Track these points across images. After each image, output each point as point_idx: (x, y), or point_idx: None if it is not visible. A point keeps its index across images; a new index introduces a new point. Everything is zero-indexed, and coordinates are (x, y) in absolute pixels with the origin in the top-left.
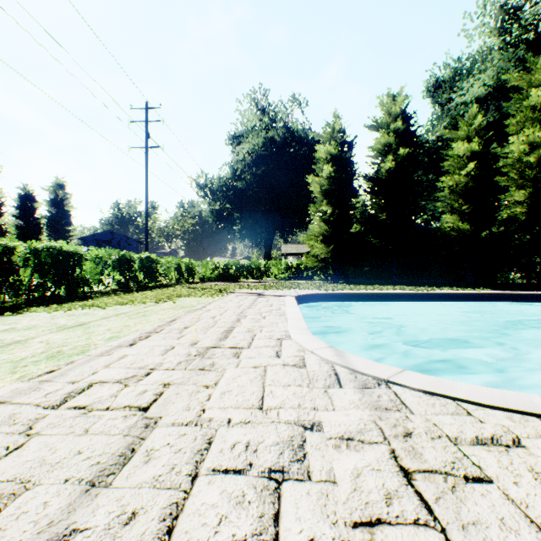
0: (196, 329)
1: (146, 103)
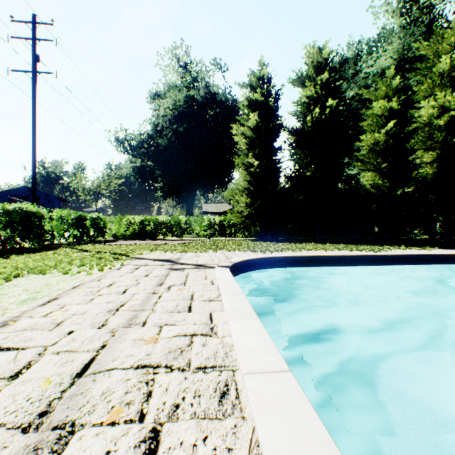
0: None
1: (33, 16)
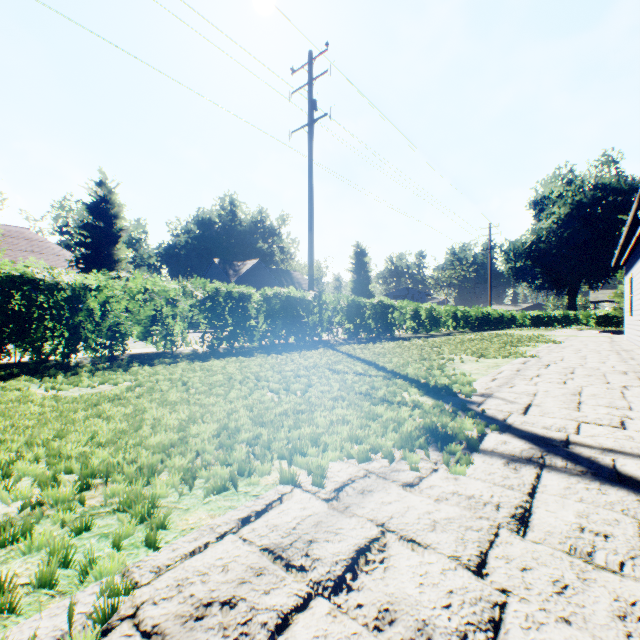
0: (564, 332)
1: (489, 224)
